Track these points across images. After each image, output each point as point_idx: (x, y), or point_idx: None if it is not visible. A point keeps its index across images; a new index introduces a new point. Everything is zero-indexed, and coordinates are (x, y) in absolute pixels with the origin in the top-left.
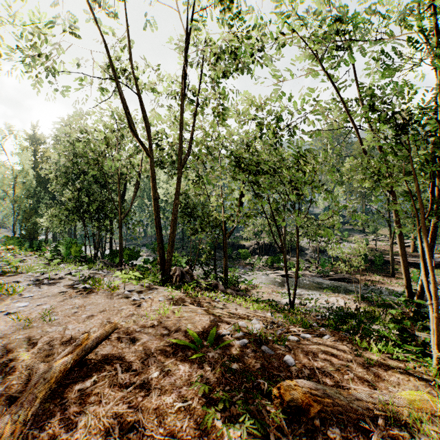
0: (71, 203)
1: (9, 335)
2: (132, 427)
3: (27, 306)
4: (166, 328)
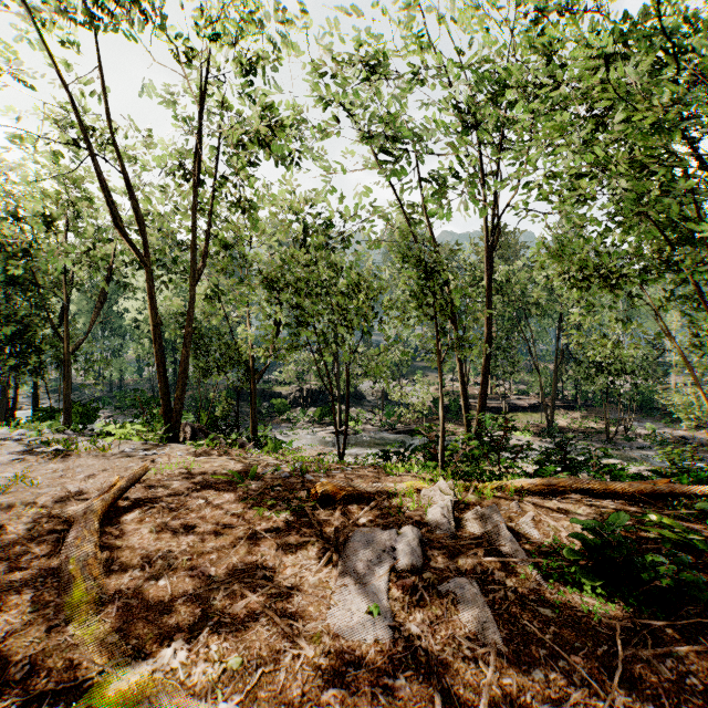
0: None
1: None
2: (195, 527)
3: None
4: (199, 475)
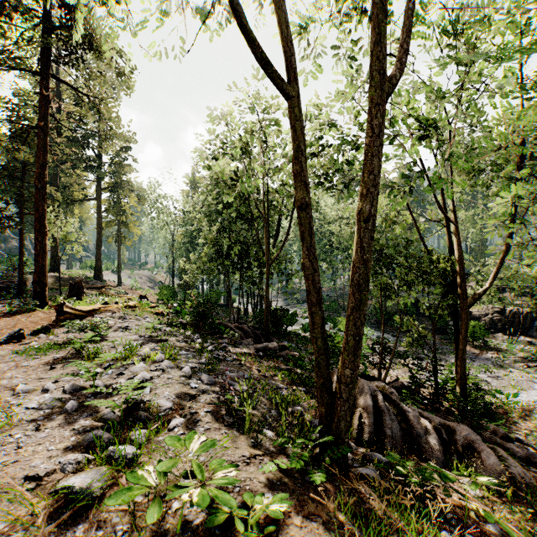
0: (209, 246)
1: None
2: None
3: None
4: None
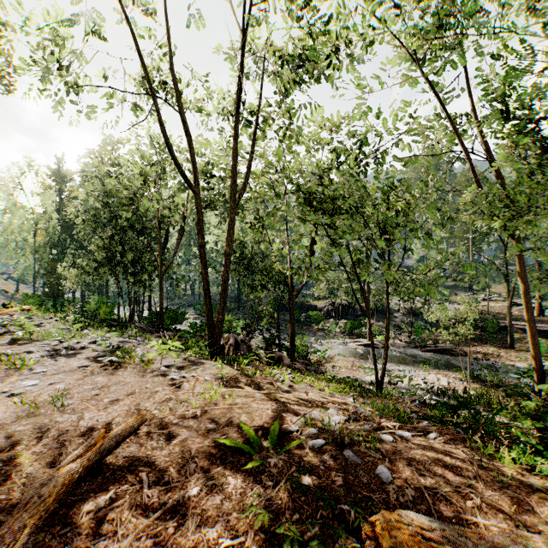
0: (101, 253)
1: (7, 425)
2: None
3: (36, 385)
4: (213, 421)
